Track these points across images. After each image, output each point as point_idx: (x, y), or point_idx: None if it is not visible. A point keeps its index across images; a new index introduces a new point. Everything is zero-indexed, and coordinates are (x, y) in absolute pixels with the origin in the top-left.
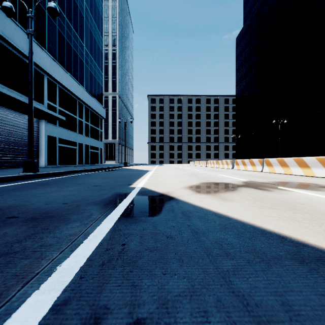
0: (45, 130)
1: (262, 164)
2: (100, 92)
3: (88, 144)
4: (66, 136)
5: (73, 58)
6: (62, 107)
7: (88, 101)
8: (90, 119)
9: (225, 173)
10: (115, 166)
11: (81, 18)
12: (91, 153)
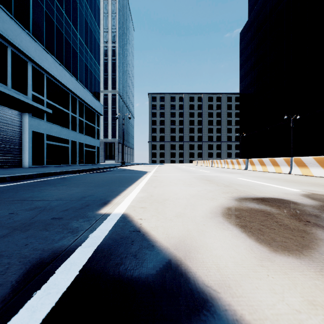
0: (29, 125)
1: (290, 164)
2: (97, 86)
3: (82, 142)
4: (56, 132)
5: (64, 46)
6: (51, 100)
7: (83, 95)
8: (85, 115)
9: (245, 176)
10: (109, 166)
11: (74, 3)
12: (86, 151)
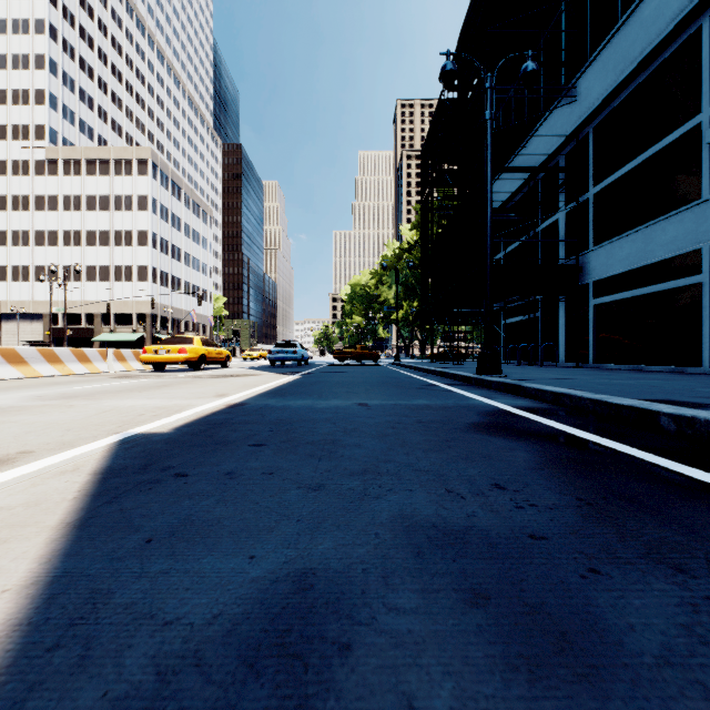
0: None
1: None
2: None
3: None
4: None
5: None
6: None
7: None
8: None
9: None
10: None
11: None
12: None
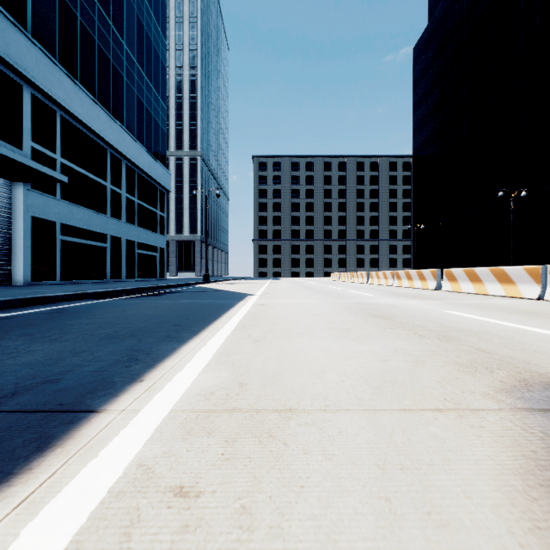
0: (25, 206)
1: (540, 279)
2: (161, 140)
3: (133, 240)
4: (80, 221)
5: (98, 63)
6: (70, 160)
7: (133, 154)
8: (138, 191)
9: (454, 305)
10: (179, 284)
11: None
12: (140, 256)
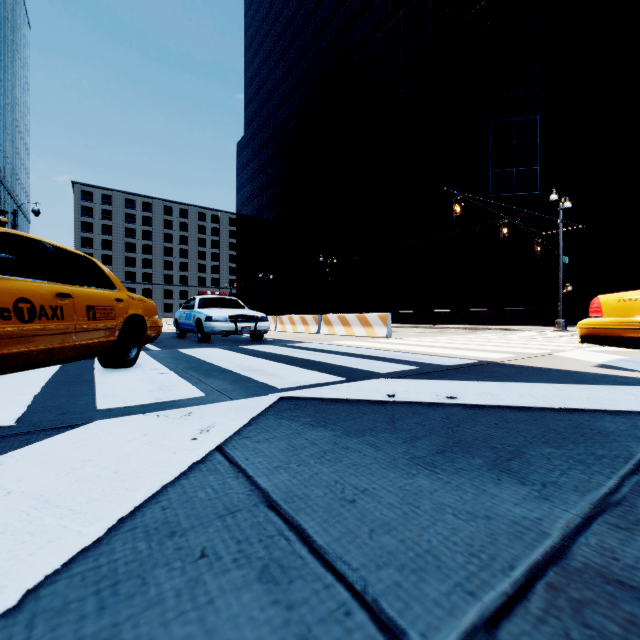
0: None
1: None
2: None
3: None
4: None
5: None
6: None
7: None
8: None
9: None
10: None
11: None
12: None
